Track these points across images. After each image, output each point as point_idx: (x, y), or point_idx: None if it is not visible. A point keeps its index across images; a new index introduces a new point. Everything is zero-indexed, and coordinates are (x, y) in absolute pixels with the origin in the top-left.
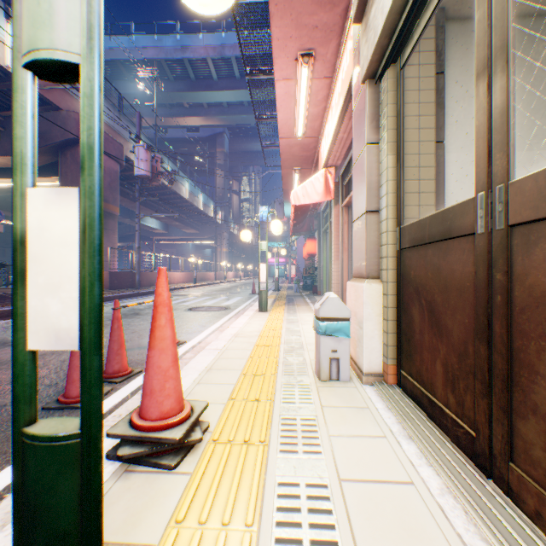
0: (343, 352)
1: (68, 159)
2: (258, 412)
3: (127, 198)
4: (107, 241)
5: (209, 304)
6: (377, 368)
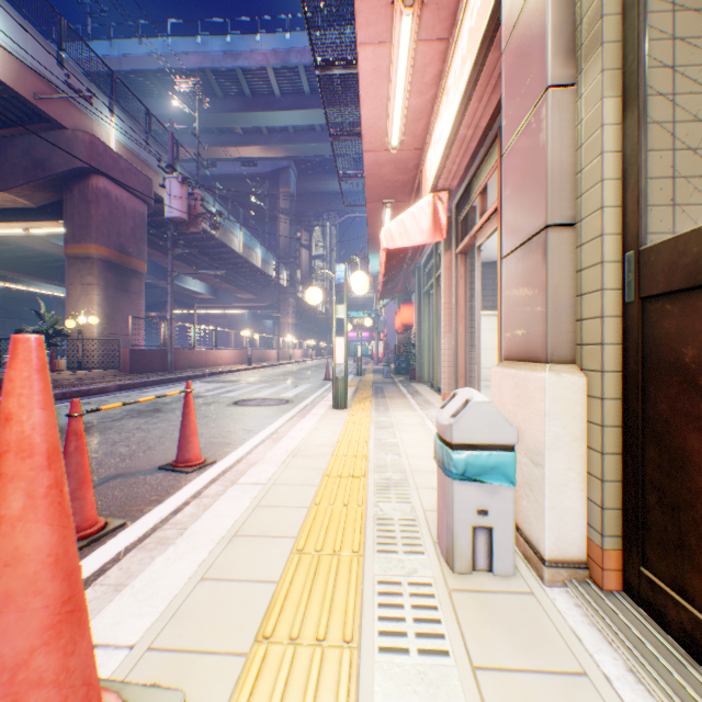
0: (501, 515)
1: (75, 197)
2: (322, 695)
3: (160, 251)
4: (129, 308)
5: (264, 396)
6: (574, 551)
